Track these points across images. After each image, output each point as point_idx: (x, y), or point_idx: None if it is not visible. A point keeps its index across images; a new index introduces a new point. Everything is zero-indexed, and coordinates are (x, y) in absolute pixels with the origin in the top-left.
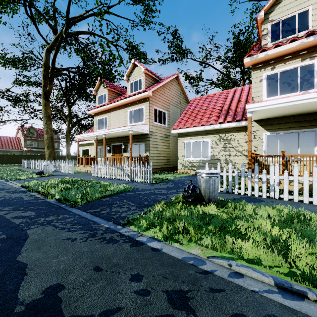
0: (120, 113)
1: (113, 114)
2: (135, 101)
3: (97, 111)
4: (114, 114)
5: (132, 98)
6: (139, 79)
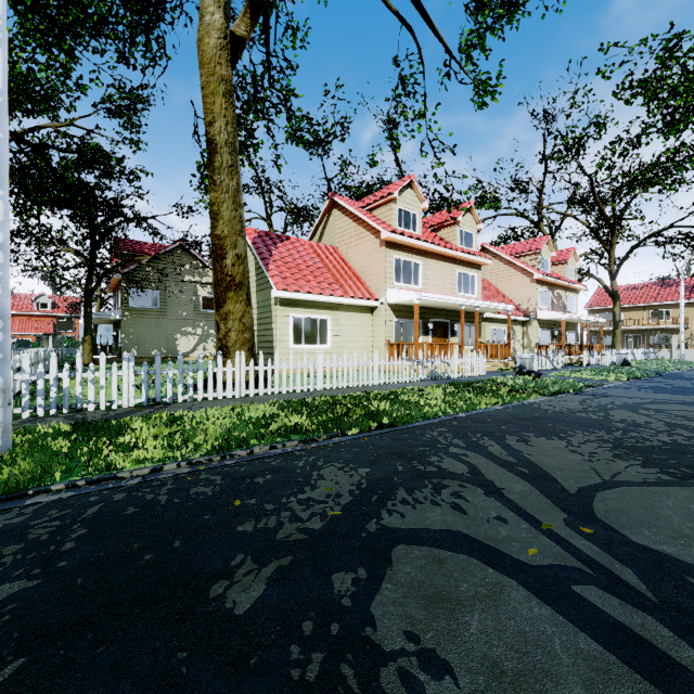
0: (446, 269)
1: (433, 263)
2: (466, 261)
3: (406, 243)
4: (435, 266)
5: (475, 258)
6: (471, 232)
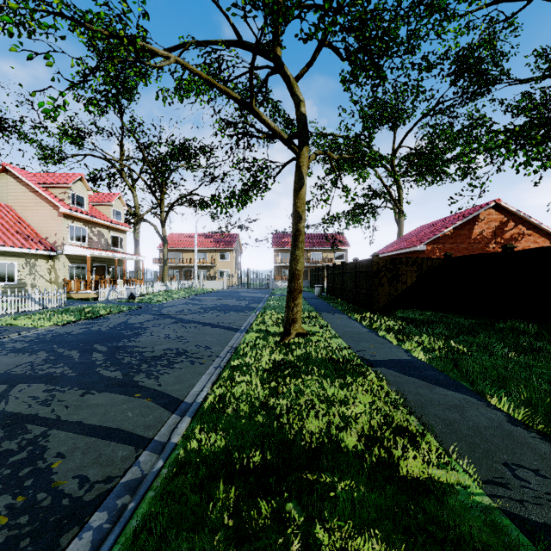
0: None
1: None
2: None
3: None
4: None
5: None
6: None
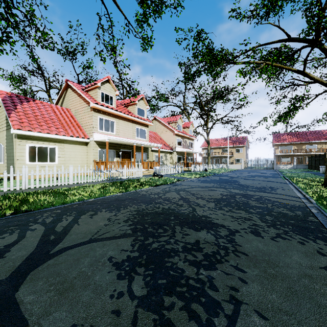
0: (129, 125)
1: (122, 122)
2: (141, 122)
3: (105, 110)
4: (123, 123)
5: (145, 121)
6: (143, 109)
